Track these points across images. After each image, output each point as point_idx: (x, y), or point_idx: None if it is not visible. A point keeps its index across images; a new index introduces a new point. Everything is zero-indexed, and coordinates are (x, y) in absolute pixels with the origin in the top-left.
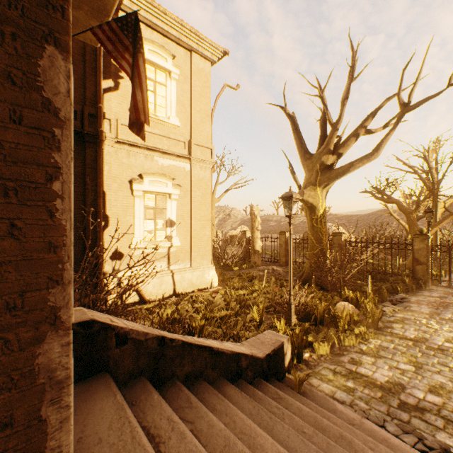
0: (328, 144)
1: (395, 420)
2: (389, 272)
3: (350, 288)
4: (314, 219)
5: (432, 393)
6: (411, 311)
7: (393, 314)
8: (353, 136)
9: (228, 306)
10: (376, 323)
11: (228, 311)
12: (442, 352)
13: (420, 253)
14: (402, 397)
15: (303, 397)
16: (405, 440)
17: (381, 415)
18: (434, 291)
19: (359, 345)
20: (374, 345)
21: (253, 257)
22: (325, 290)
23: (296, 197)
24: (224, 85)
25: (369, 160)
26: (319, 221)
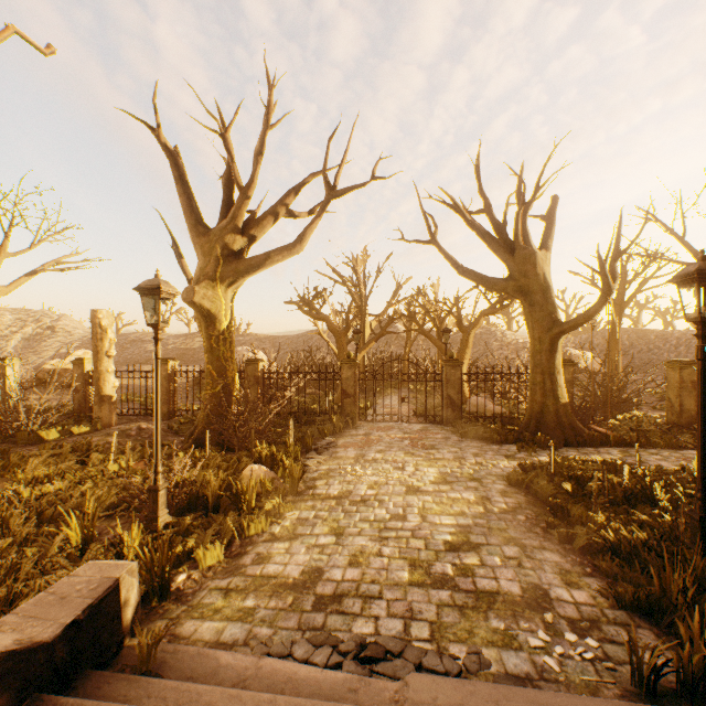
0: (235, 218)
1: (308, 633)
2: (318, 411)
3: (266, 441)
4: (215, 337)
5: (352, 565)
6: (338, 459)
7: (318, 467)
8: (272, 214)
9: (1, 529)
10: (296, 486)
11: (1, 540)
12: (365, 503)
13: (349, 382)
14: (319, 589)
15: (153, 680)
16: (318, 660)
17: (291, 635)
18: (361, 429)
19: (271, 527)
20: (292, 521)
21: (98, 410)
22: (231, 451)
23: (170, 291)
24: (7, 28)
25: (292, 253)
26: (223, 339)
